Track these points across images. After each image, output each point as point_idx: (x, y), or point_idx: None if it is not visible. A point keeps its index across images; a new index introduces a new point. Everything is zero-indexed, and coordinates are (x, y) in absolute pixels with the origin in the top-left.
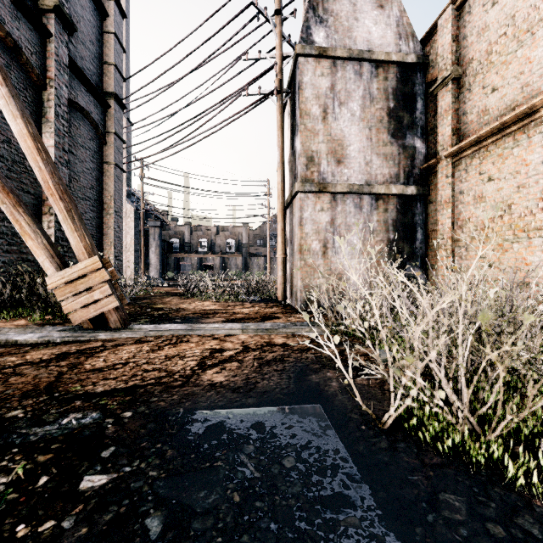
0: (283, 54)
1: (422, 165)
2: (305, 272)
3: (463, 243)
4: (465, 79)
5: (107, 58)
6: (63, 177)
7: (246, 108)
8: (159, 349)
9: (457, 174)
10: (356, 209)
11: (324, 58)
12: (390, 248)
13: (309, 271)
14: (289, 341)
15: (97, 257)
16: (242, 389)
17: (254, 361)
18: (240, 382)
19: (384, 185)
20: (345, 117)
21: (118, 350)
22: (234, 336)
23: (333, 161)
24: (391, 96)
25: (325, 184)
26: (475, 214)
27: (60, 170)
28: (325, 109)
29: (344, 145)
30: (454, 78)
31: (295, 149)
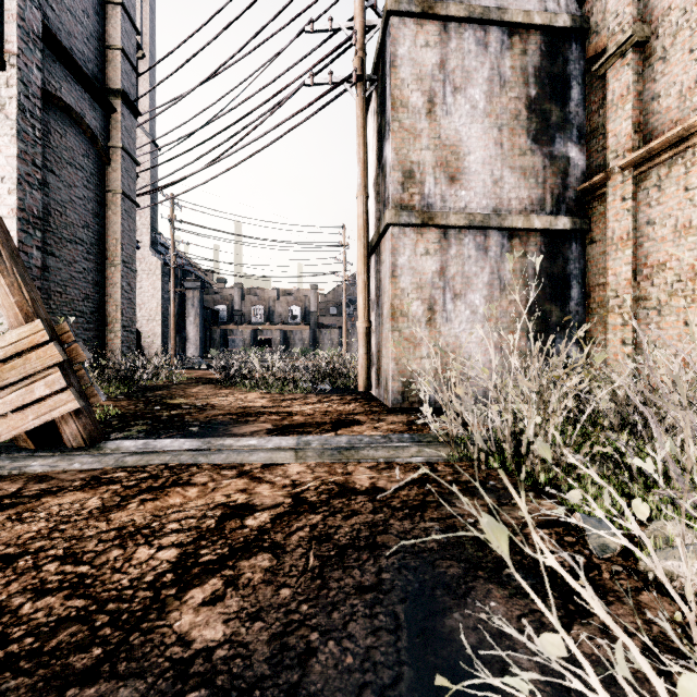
0: (366, 23)
1: (578, 186)
2: (400, 349)
3: (654, 303)
4: (655, 43)
5: (111, 39)
6: (33, 206)
7: (310, 103)
8: (116, 508)
9: (642, 194)
10: (479, 251)
11: (430, 20)
12: (531, 312)
13: (406, 347)
14: (383, 480)
15: (41, 322)
16: (261, 692)
17: (310, 550)
18: (263, 649)
19: (522, 215)
20: (462, 110)
21: (32, 510)
22: (280, 467)
23: (443, 178)
24: (532, 79)
25: (431, 213)
26: (677, 255)
27: (28, 195)
28: (431, 98)
29: (461, 153)
30: (637, 43)
31: (385, 161)
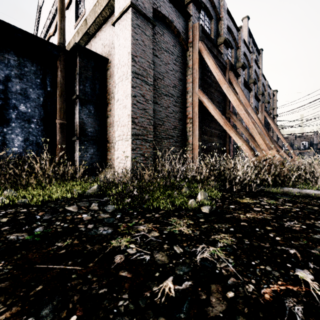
0: None
1: None
2: None
3: None
4: None
5: (274, 106)
6: None
7: None
8: None
9: None
10: None
11: None
12: None
13: None
14: None
15: None
16: None
17: None
18: None
19: None
20: None
21: None
22: None
23: None
24: None
25: None
26: None
27: None
28: None
29: None
30: None
31: None
